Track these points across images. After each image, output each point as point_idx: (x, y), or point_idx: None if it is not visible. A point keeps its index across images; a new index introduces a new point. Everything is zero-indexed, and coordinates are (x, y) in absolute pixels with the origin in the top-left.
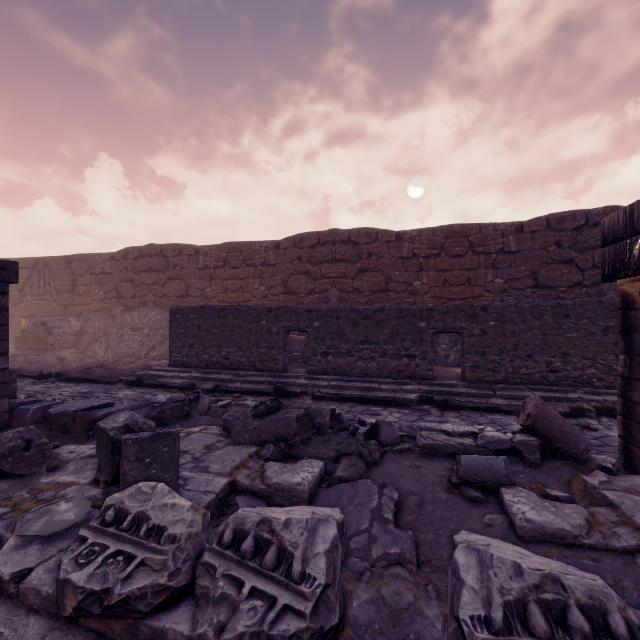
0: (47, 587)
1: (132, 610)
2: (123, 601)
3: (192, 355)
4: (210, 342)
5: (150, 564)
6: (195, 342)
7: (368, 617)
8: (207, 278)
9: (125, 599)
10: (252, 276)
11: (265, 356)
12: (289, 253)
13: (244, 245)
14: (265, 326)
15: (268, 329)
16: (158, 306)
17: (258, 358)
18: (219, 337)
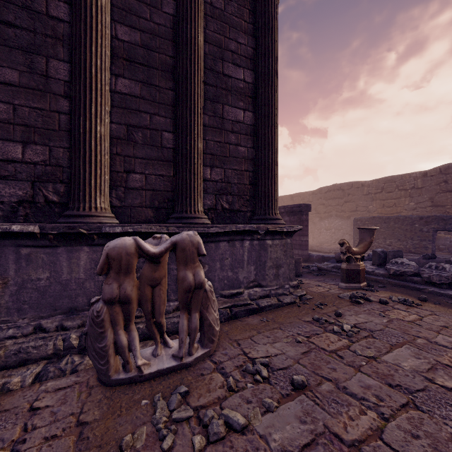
0: (381, 272)
1: (405, 274)
2: (404, 271)
3: None
4: (378, 236)
5: (408, 268)
6: None
7: None
8: (369, 200)
9: (404, 271)
10: (403, 196)
11: (417, 245)
12: (435, 178)
13: (396, 177)
14: (417, 227)
15: (420, 229)
16: (338, 217)
17: (412, 246)
18: (384, 233)
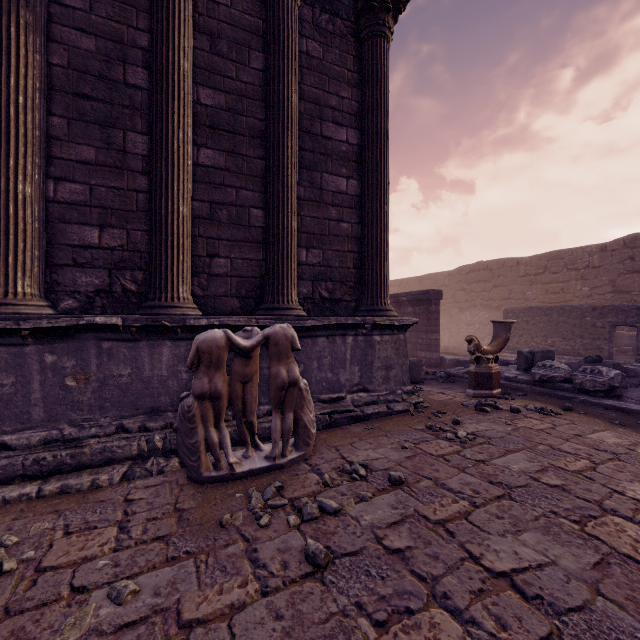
0: (525, 378)
1: (554, 380)
2: (552, 377)
3: (521, 342)
4: (537, 333)
5: (557, 372)
6: (524, 333)
7: (633, 401)
8: (527, 284)
9: (552, 376)
10: (573, 279)
11: (589, 345)
12: (617, 254)
13: (565, 253)
14: (589, 321)
15: (592, 324)
16: (484, 308)
17: (582, 347)
18: (545, 330)
